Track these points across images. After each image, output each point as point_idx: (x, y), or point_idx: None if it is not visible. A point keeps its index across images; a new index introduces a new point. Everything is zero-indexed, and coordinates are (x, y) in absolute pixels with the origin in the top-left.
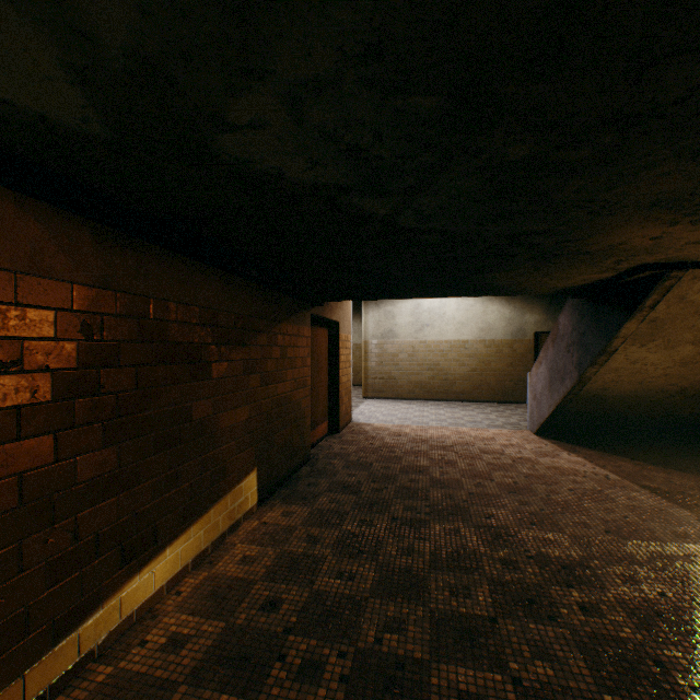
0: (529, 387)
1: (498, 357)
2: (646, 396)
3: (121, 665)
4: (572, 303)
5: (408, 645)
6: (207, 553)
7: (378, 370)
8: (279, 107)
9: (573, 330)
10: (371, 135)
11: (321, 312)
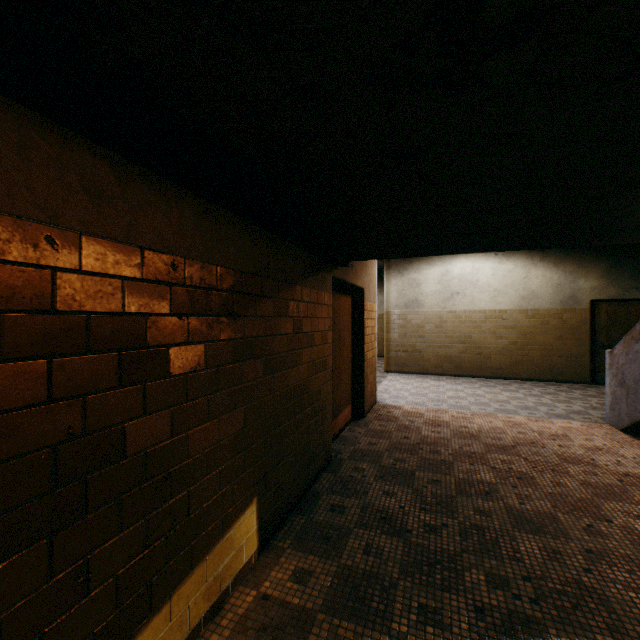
0: (610, 369)
1: (543, 328)
2: None
3: None
4: None
5: None
6: None
7: (402, 342)
8: None
9: None
10: None
11: (344, 275)
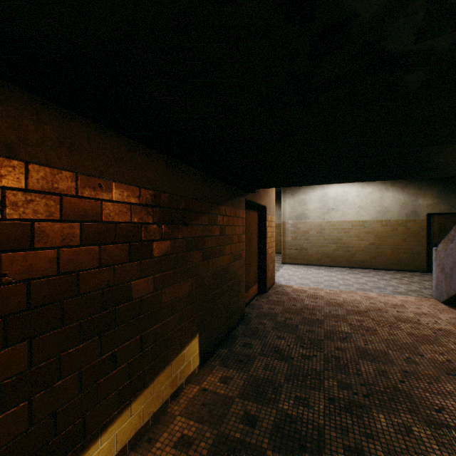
0: (435, 261)
1: (393, 233)
2: None
3: None
4: None
5: None
6: (147, 427)
7: (293, 243)
8: None
9: None
10: None
11: (252, 198)
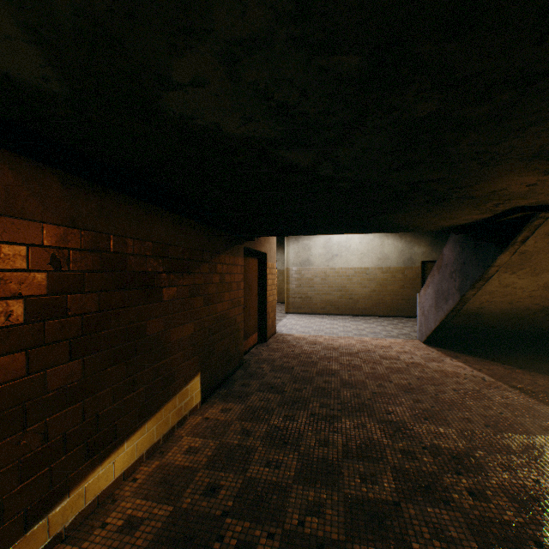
0: (419, 305)
1: (392, 280)
2: (514, 313)
3: (85, 545)
4: (455, 238)
5: (326, 527)
6: (159, 445)
7: (298, 291)
8: (217, 66)
9: (455, 260)
10: (298, 92)
11: (252, 245)
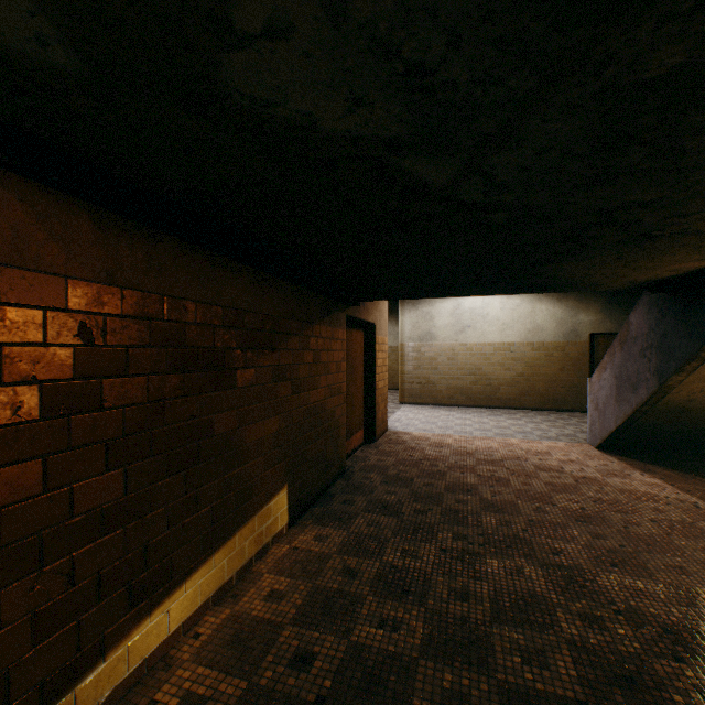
0: (589, 395)
1: (547, 360)
2: None
3: None
4: (649, 299)
5: None
6: (231, 585)
7: (416, 374)
8: None
9: (651, 331)
10: (443, 39)
11: (356, 313)
